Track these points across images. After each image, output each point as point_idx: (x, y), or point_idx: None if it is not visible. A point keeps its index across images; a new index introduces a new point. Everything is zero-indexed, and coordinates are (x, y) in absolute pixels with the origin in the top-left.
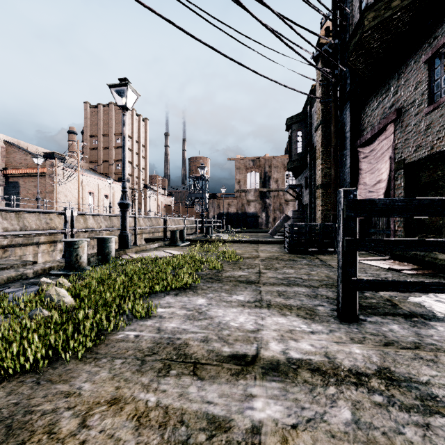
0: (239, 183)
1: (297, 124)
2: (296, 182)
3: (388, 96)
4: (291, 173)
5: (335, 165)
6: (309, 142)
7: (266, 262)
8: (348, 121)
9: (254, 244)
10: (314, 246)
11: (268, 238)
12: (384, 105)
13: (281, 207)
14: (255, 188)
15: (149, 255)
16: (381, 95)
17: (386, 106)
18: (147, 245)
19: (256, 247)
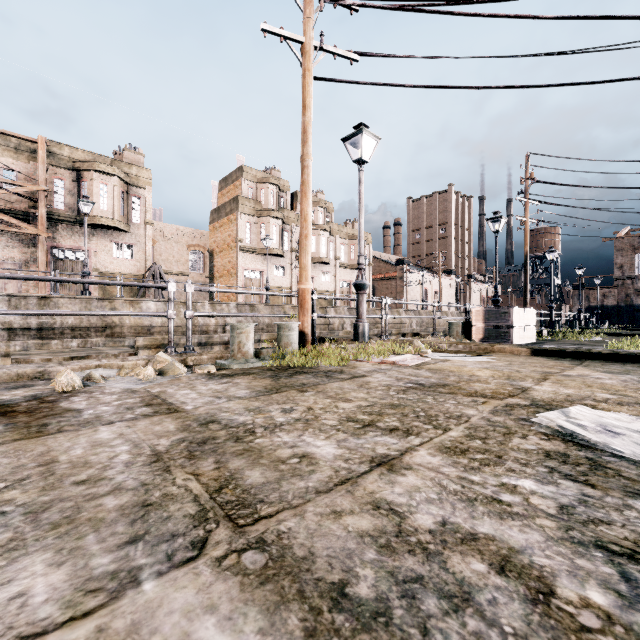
0: (621, 268)
1: None
2: None
3: None
4: None
5: None
6: None
7: None
8: None
9: None
10: None
11: None
12: None
13: None
14: None
15: None
16: None
17: None
18: None
19: None
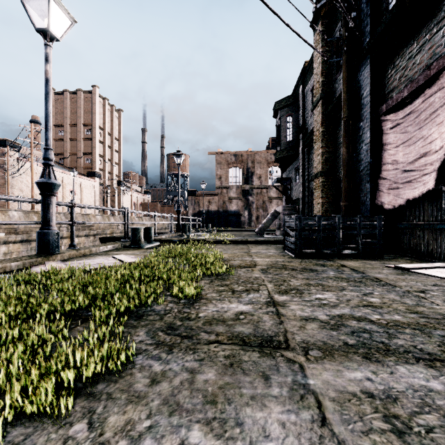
0: (220, 179)
1: (286, 108)
2: (283, 176)
3: (444, 28)
4: (275, 169)
5: (347, 142)
6: (302, 127)
7: (273, 275)
8: (368, 81)
9: (242, 244)
10: (330, 247)
11: (256, 237)
12: (434, 43)
13: (265, 205)
14: (237, 184)
15: (72, 266)
16: (428, 31)
17: (439, 42)
18: (93, 247)
19: (246, 249)
